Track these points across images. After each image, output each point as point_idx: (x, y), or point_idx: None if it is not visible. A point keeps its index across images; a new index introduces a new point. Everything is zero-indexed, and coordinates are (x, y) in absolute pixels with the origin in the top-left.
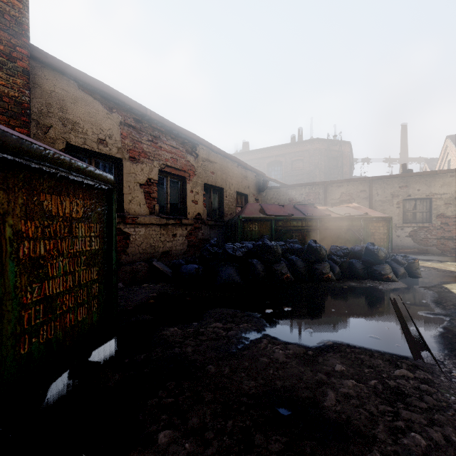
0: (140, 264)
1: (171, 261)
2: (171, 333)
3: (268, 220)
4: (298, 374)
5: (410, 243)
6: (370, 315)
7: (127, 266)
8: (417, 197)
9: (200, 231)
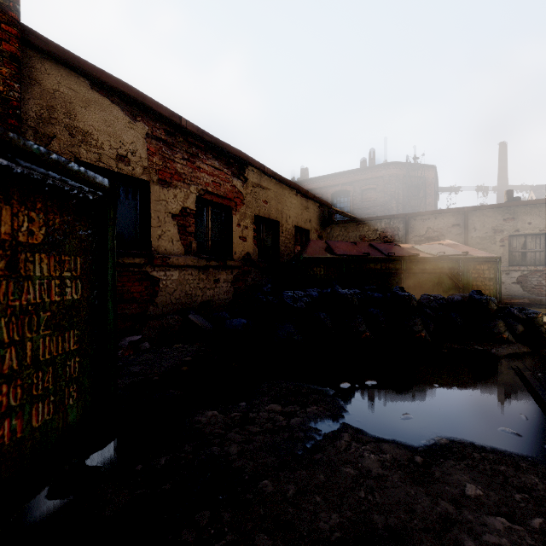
0: (172, 318)
1: (212, 313)
2: (208, 419)
3: (338, 261)
4: (406, 500)
5: (518, 291)
6: (492, 394)
7: (156, 321)
8: (527, 233)
9: (250, 275)
